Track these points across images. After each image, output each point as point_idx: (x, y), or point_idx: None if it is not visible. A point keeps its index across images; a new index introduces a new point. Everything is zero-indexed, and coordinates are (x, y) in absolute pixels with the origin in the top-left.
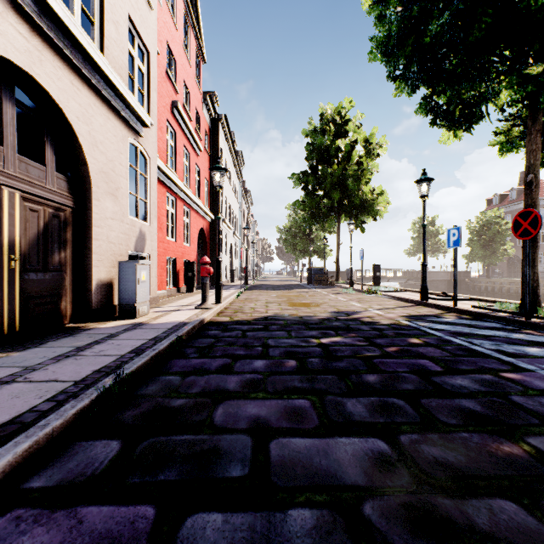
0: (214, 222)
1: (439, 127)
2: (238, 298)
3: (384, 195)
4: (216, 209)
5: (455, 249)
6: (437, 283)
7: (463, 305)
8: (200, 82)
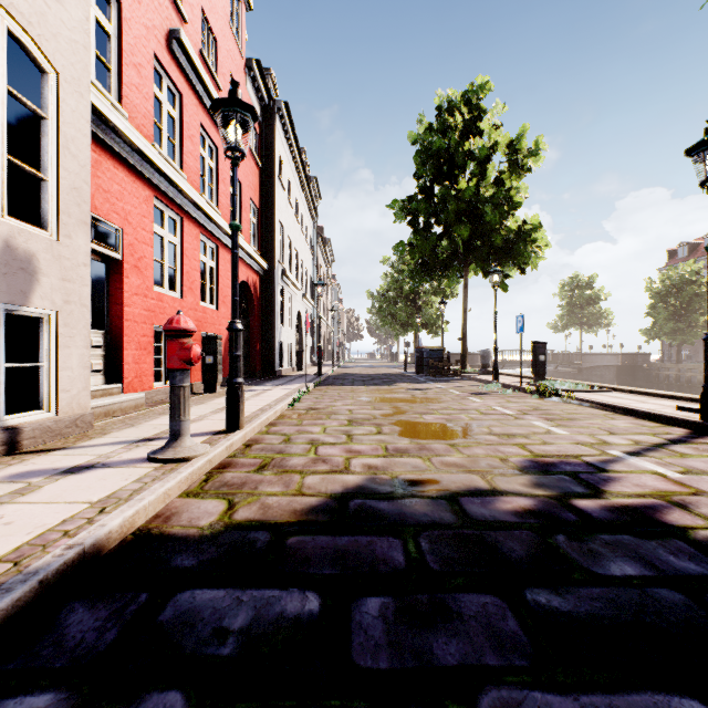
0: (268, 274)
1: None
2: (294, 408)
3: (541, 231)
4: (271, 253)
5: None
6: (601, 370)
7: None
8: (240, 38)
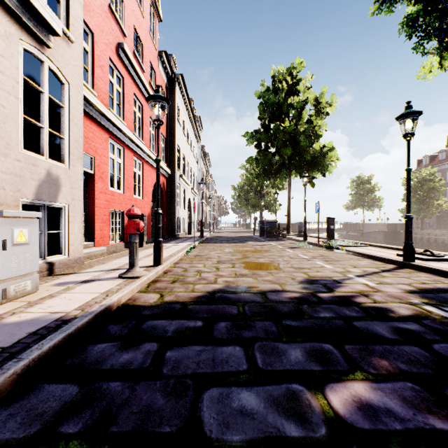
0: (171, 177)
1: (423, 54)
2: (187, 255)
3: (334, 151)
4: (173, 165)
5: None
6: (375, 234)
7: None
8: (155, 39)
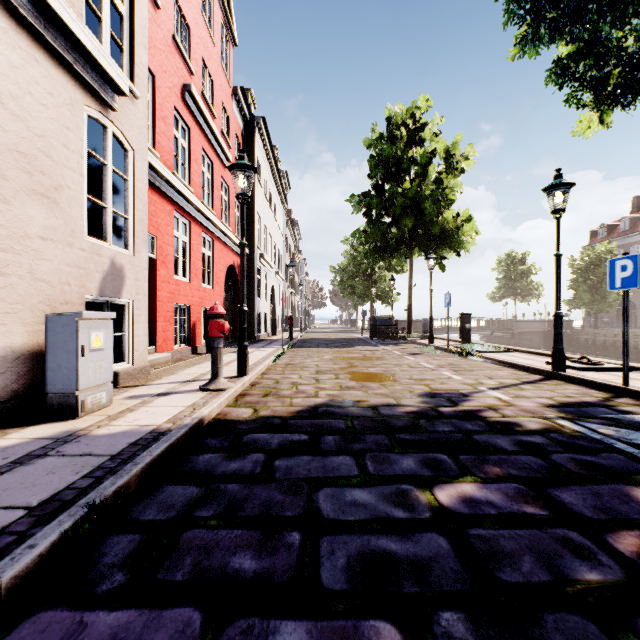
0: (249, 257)
1: (578, 107)
2: (276, 363)
3: (471, 221)
4: (251, 240)
5: (625, 292)
6: (531, 335)
7: (632, 382)
8: (228, 71)
